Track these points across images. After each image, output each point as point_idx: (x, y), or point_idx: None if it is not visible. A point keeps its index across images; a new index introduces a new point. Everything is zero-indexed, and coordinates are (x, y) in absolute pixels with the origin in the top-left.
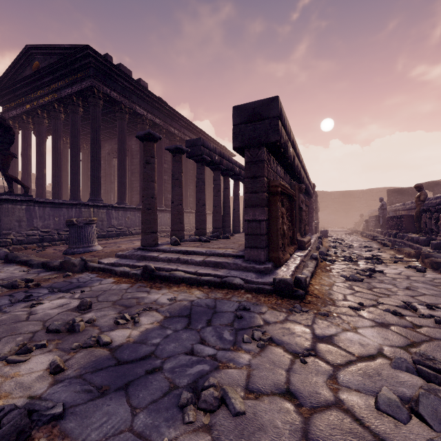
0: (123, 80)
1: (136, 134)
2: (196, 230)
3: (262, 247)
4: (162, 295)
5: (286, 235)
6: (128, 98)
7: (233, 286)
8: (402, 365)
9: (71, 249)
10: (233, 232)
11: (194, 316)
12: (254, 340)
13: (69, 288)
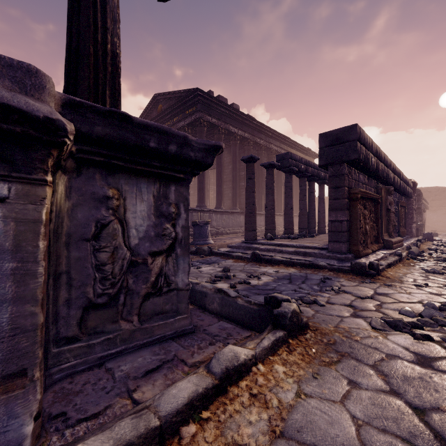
0: (220, 108)
1: (241, 158)
2: (284, 230)
3: (343, 241)
4: (269, 269)
5: (370, 234)
6: (224, 121)
7: (319, 266)
8: (430, 306)
9: (195, 242)
10: (318, 233)
11: (293, 279)
12: (333, 290)
13: (208, 263)
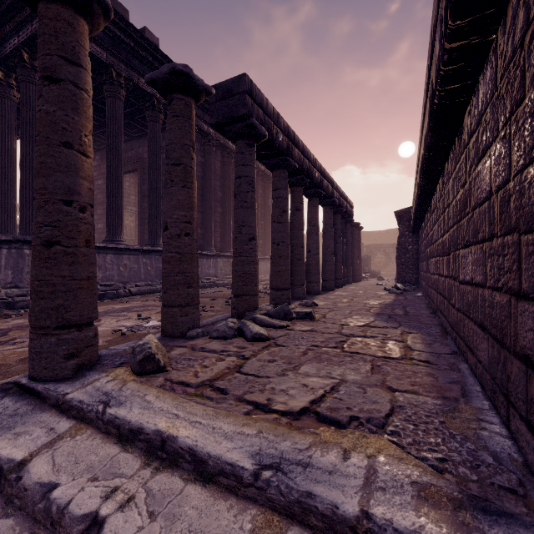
0: (114, 27)
1: None
2: (233, 297)
3: None
4: None
5: None
6: (124, 60)
7: None
8: None
9: None
10: (307, 293)
11: None
12: None
13: None
